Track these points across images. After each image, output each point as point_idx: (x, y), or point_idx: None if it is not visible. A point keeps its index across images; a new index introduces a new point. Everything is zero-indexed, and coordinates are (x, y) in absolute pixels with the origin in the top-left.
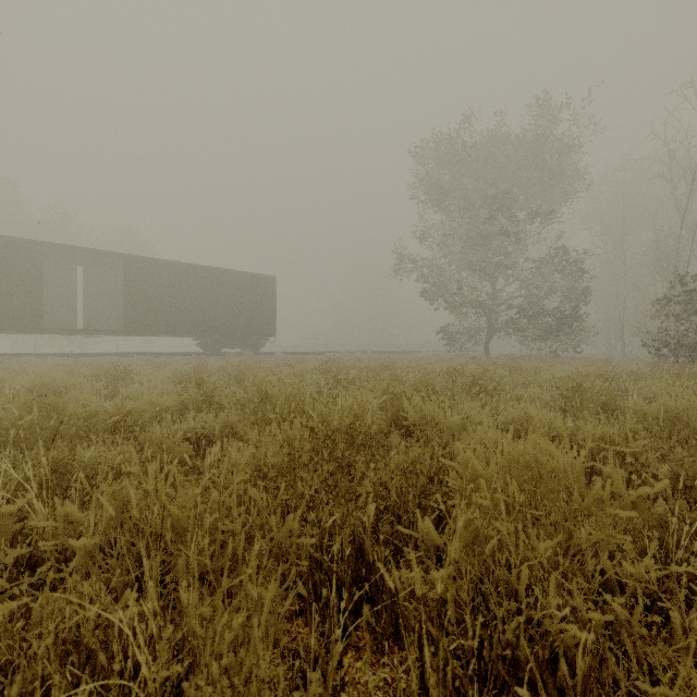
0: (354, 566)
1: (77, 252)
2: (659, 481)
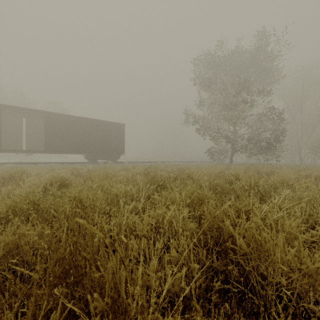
0: None
1: (21, 110)
2: None
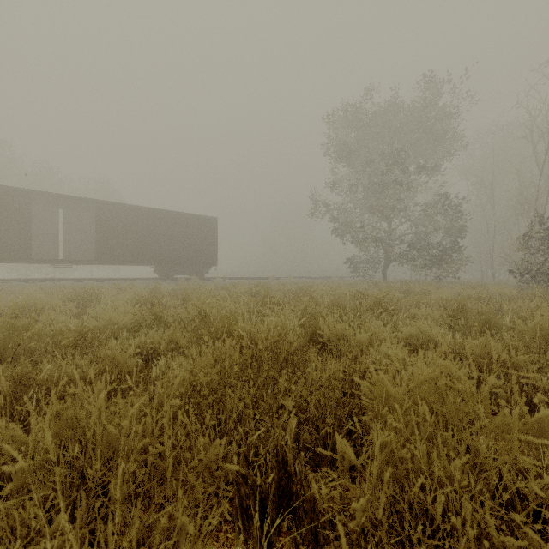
0: (277, 477)
1: (59, 198)
2: (538, 391)
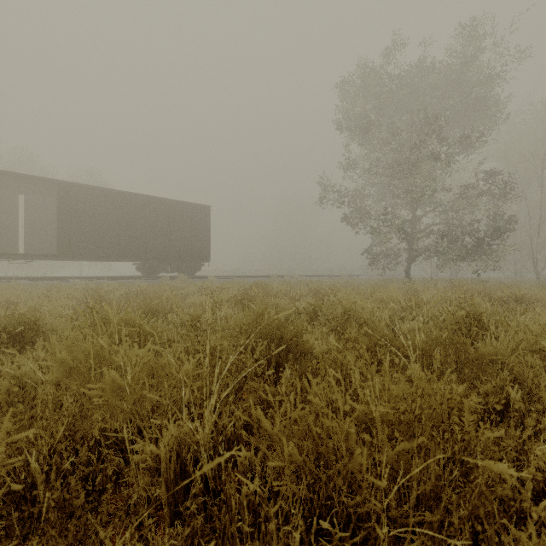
0: None
1: (14, 179)
2: None
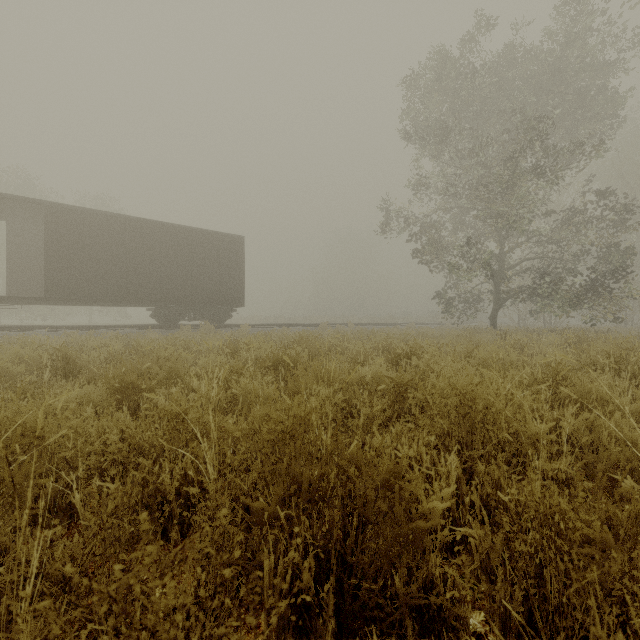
0: None
1: None
2: None
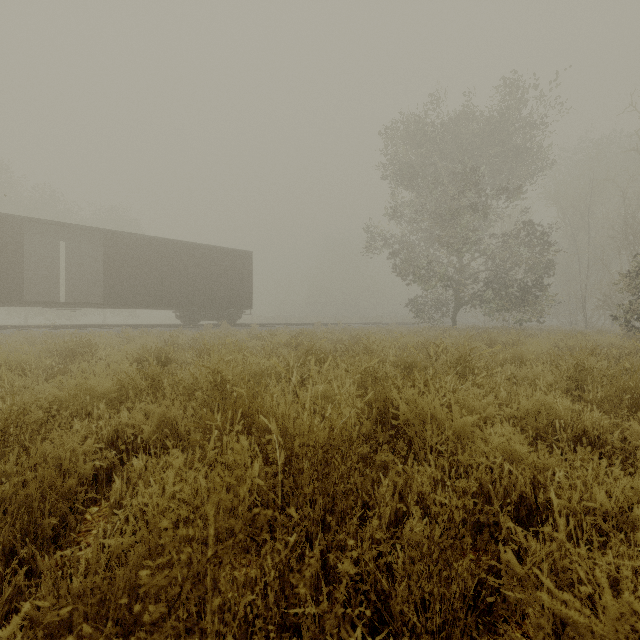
0: None
1: (59, 227)
2: None
